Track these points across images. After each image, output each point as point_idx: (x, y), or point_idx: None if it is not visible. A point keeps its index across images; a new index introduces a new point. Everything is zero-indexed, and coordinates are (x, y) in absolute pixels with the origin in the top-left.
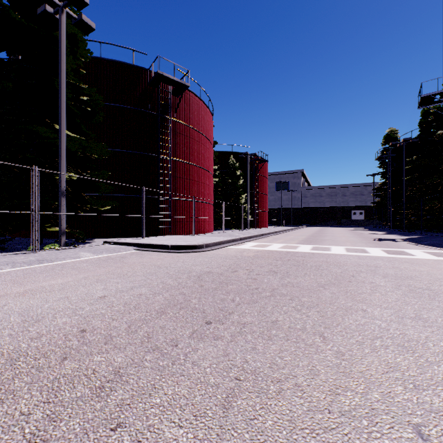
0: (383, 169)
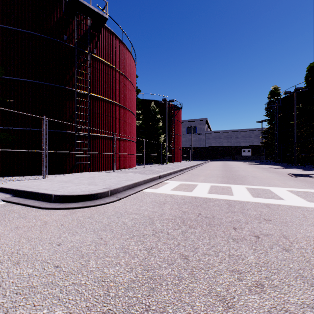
0: (268, 117)
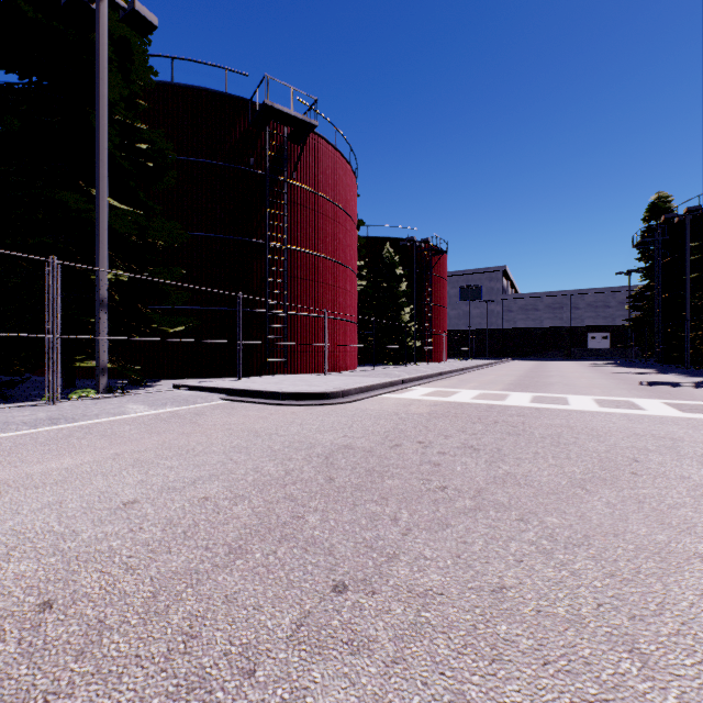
0: (645, 262)
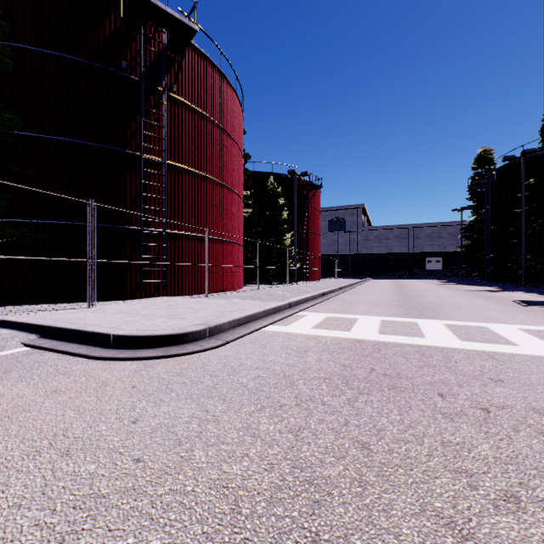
0: (473, 202)
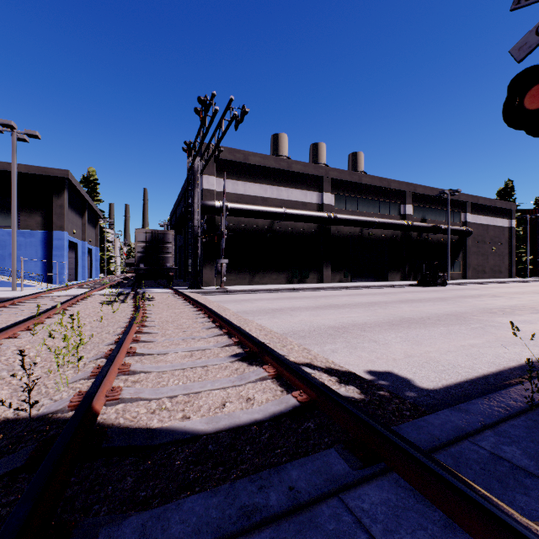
0: None
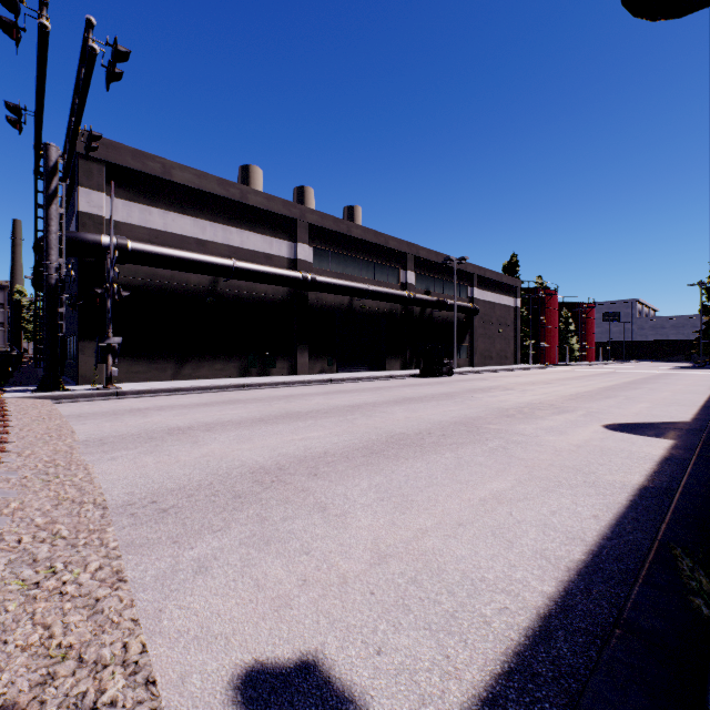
0: None
